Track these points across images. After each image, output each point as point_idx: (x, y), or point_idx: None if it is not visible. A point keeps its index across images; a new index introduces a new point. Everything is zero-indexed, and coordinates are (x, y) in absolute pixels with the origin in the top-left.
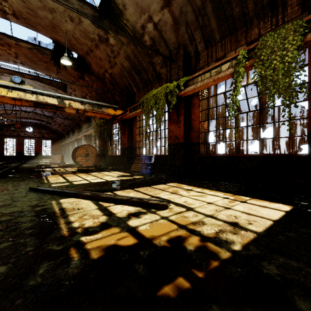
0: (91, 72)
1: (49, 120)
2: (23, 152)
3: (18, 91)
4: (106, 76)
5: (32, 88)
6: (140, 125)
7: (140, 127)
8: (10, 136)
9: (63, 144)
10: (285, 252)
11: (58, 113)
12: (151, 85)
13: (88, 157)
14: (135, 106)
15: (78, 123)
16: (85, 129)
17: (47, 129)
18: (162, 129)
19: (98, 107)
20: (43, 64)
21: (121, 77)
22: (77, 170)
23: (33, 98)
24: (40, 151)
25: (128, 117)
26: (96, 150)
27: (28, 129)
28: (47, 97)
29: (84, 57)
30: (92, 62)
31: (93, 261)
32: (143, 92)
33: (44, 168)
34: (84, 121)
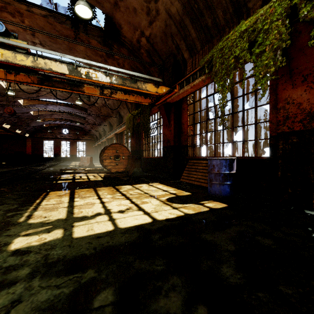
0: (121, 42)
1: (82, 121)
2: (59, 154)
3: (2, 48)
4: (142, 43)
5: (25, 44)
6: (194, 110)
7: (195, 112)
8: (49, 138)
9: (96, 145)
10: None
11: (89, 112)
12: (221, 34)
13: (118, 160)
14: (190, 75)
15: (109, 121)
16: (116, 127)
17: (82, 131)
18: (248, 109)
19: (132, 80)
20: (64, 42)
21: (165, 37)
22: (103, 179)
23: (28, 62)
24: (75, 153)
25: (175, 97)
26: (129, 150)
27: (64, 132)
28: (52, 62)
29: (111, 15)
30: (123, 23)
31: None
32: (201, 54)
33: (64, 174)
34: (115, 118)
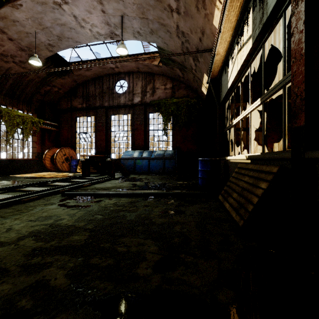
0: None
1: None
2: None
3: None
4: None
5: None
6: None
7: None
8: None
9: None
10: (2, 180)
11: None
12: None
13: None
14: None
15: None
16: None
17: None
18: None
19: None
20: None
21: None
22: None
23: None
24: None
25: None
26: None
27: None
28: None
29: None
30: None
31: (3, 184)
32: None
33: None
34: None
